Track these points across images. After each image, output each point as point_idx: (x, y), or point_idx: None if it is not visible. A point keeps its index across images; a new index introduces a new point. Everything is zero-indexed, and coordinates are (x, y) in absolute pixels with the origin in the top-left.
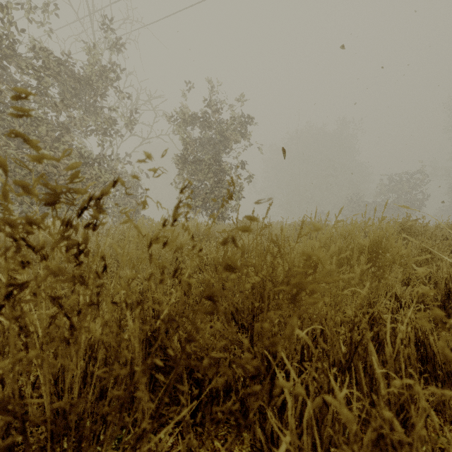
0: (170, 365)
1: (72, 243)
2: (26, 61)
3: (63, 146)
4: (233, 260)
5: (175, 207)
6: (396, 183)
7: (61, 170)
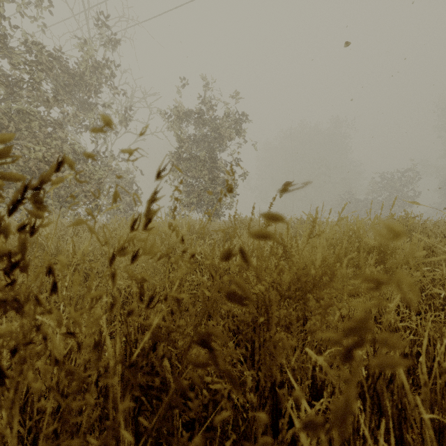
0: (158, 387)
1: (0, 251)
2: (17, 54)
3: (55, 142)
4: (240, 284)
5: (149, 198)
6: (388, 181)
7: None
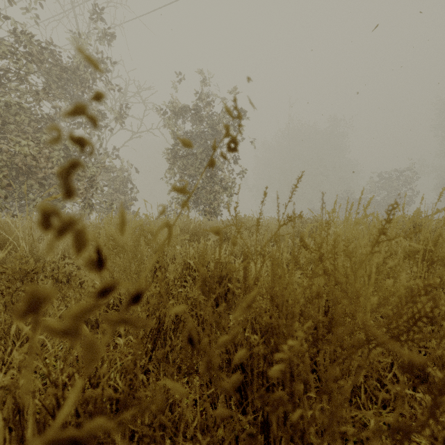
0: None
1: None
2: (2, 43)
3: (44, 137)
4: None
5: None
6: (386, 180)
7: (41, 162)
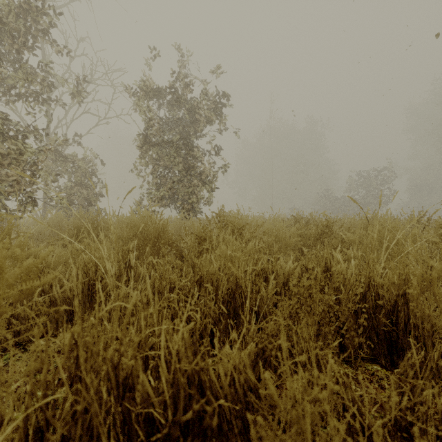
0: None
1: None
2: None
3: None
4: None
5: None
6: (365, 179)
7: None
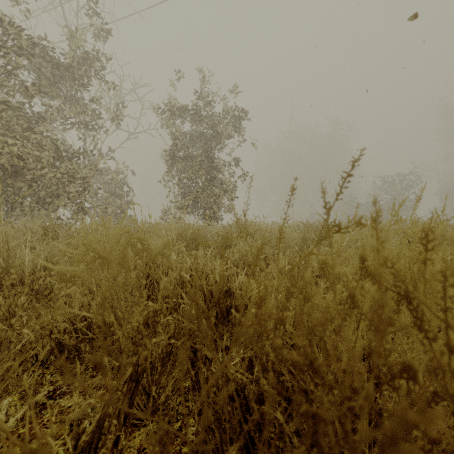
0: None
1: None
2: None
3: (33, 136)
4: None
5: None
6: (389, 184)
7: (29, 163)
